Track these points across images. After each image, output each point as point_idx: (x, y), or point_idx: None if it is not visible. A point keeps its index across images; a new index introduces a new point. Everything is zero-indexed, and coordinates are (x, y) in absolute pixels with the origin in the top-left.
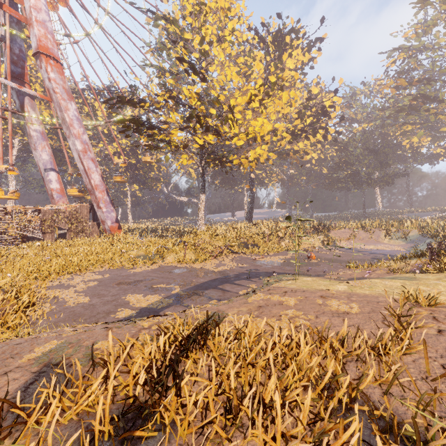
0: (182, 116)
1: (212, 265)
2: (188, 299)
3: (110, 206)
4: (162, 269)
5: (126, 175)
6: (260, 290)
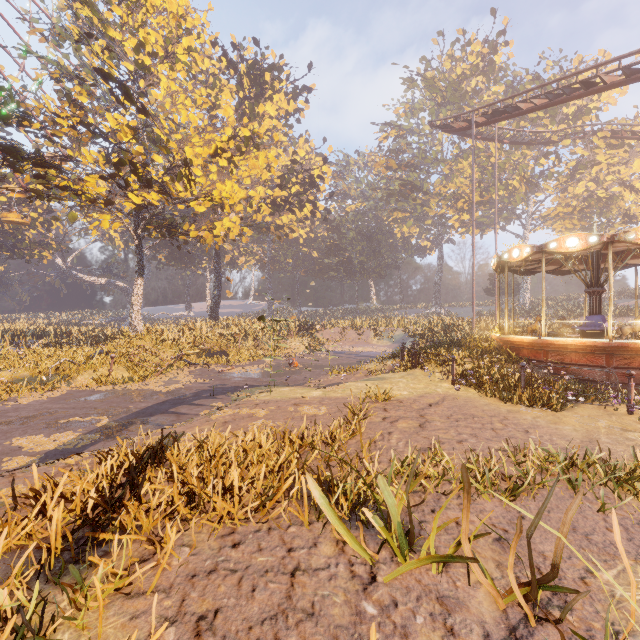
0: (104, 155)
1: (159, 384)
2: (125, 430)
3: None
4: (71, 396)
5: None
6: (227, 407)
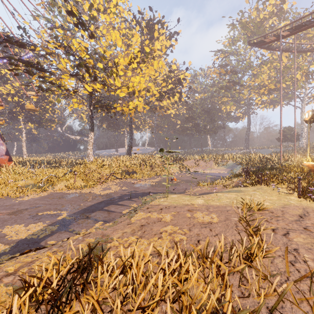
0: (73, 66)
1: (99, 190)
2: (74, 223)
3: None
4: (51, 196)
5: (20, 114)
6: (140, 209)
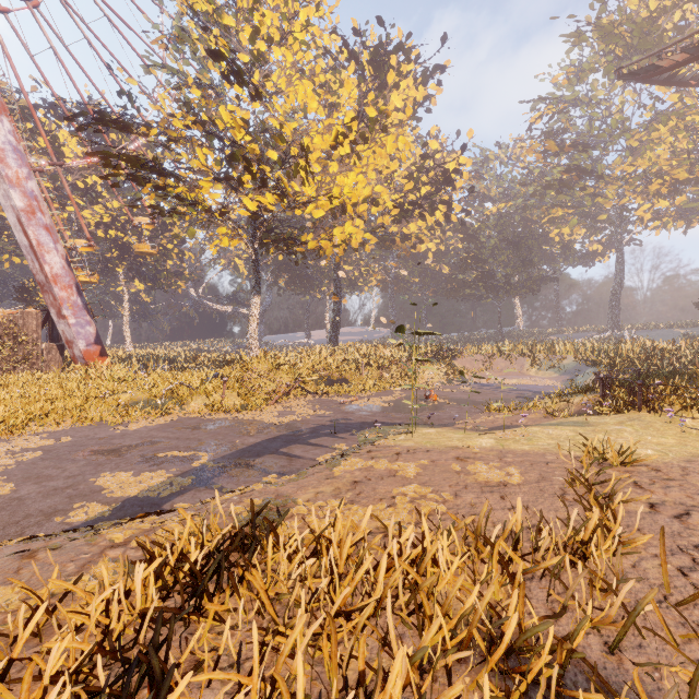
0: (220, 160)
1: (272, 415)
2: (223, 475)
3: (84, 315)
4: (180, 423)
5: (120, 264)
6: (354, 453)
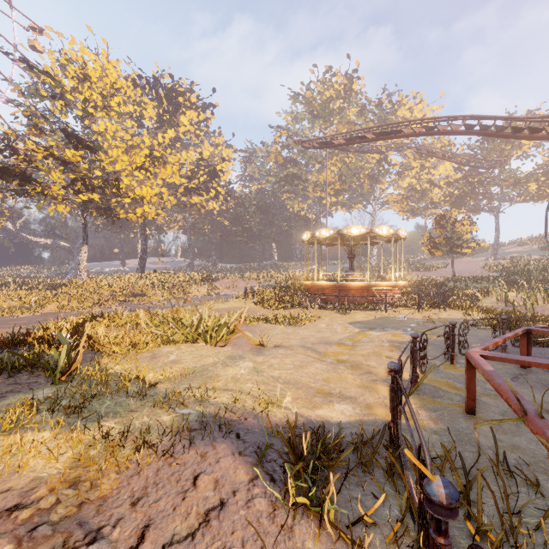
0: (63, 169)
1: (99, 309)
2: None
3: None
4: (48, 314)
5: None
6: None
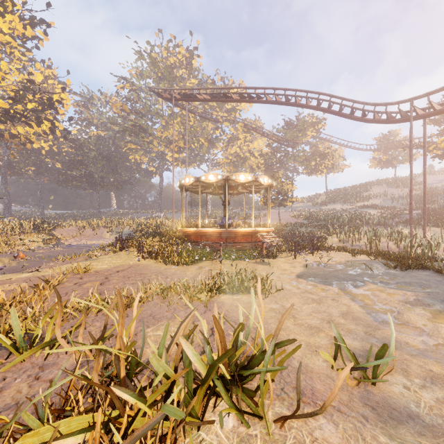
0: None
1: None
2: None
3: None
4: None
5: None
6: None
